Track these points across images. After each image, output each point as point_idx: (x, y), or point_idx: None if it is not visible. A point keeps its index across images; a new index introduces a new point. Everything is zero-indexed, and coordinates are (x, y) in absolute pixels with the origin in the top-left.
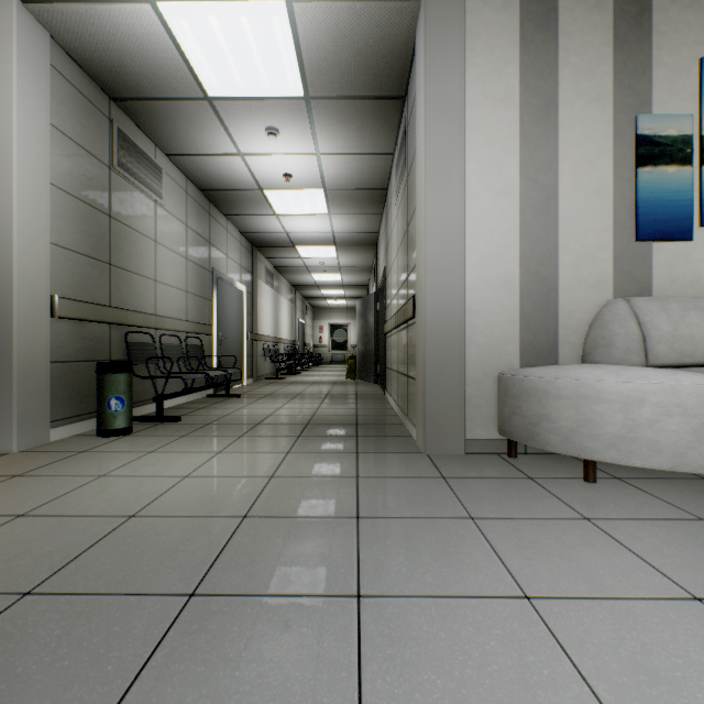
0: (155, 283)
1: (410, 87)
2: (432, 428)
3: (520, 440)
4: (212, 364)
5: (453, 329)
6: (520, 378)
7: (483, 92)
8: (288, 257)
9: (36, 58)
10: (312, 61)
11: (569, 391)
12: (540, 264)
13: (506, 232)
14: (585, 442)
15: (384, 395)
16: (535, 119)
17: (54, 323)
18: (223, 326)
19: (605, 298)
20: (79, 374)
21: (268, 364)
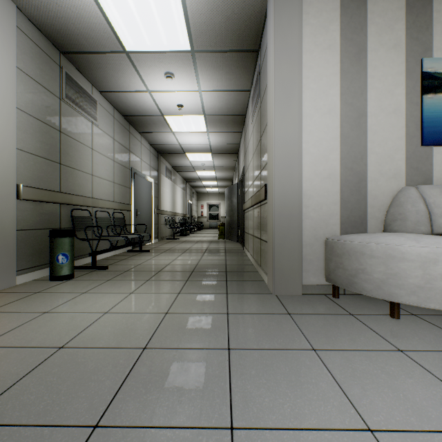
0: (92, 176)
1: (262, 43)
2: (279, 276)
3: (342, 286)
4: (131, 230)
5: (294, 207)
6: (342, 242)
7: (314, 43)
8: (181, 161)
9: (6, 21)
10: (196, 24)
11: (380, 252)
12: (354, 162)
13: (331, 140)
14: (393, 290)
15: (243, 250)
16: (350, 61)
17: (19, 204)
18: (138, 205)
19: (400, 186)
20: (38, 238)
21: (168, 229)
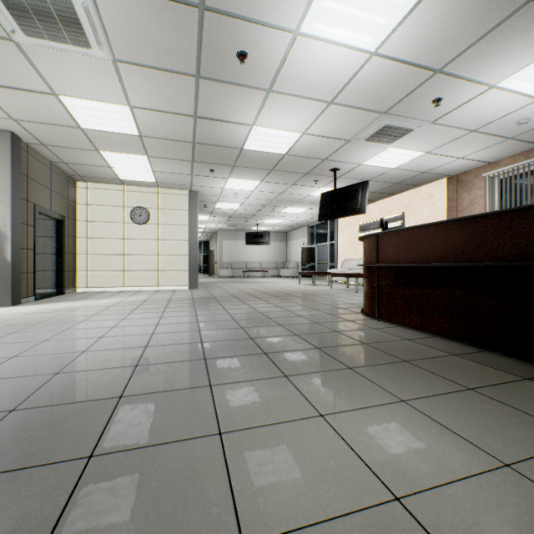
0: None
1: None
2: None
3: None
4: None
5: None
6: None
7: None
8: None
9: None
10: None
11: None
12: None
13: None
14: None
15: None
16: None
17: None
18: None
19: None
20: None
21: None
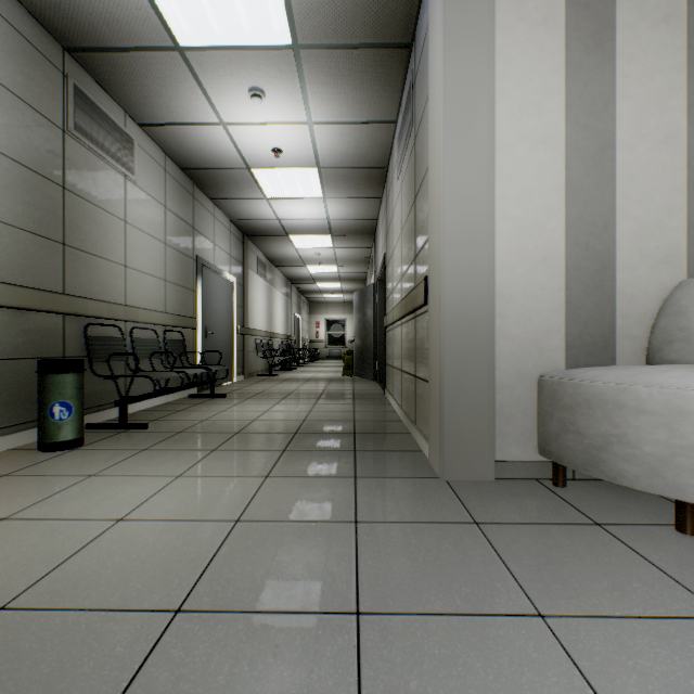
0: (125, 269)
1: (419, 28)
2: (453, 446)
3: (575, 466)
4: (197, 361)
5: (480, 318)
6: (575, 384)
7: (518, 13)
8: (282, 248)
9: None
10: None
11: (657, 403)
12: (592, 234)
13: (548, 193)
14: (685, 478)
15: (384, 394)
16: (585, 46)
17: None
18: (210, 319)
19: (677, 278)
20: (20, 374)
21: (261, 360)
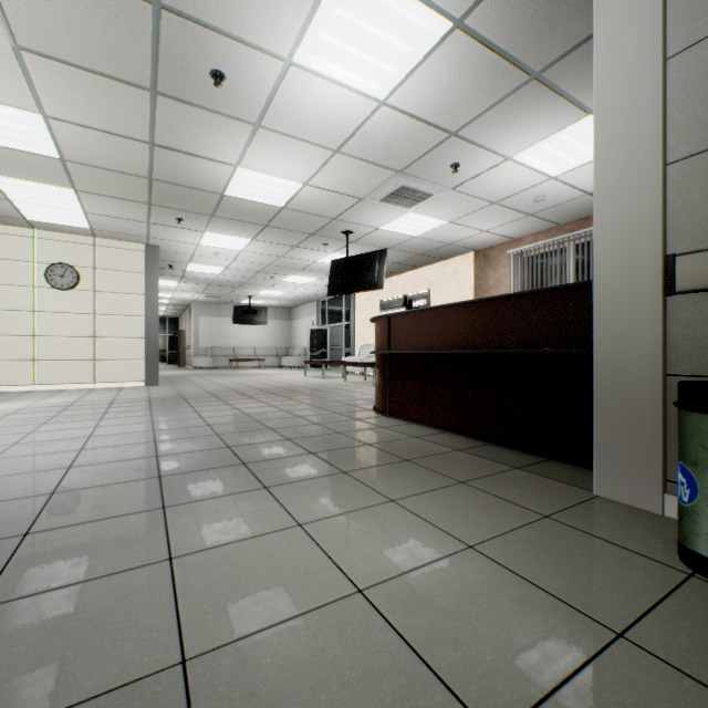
0: None
1: None
2: None
3: None
4: None
5: None
6: None
7: None
8: None
9: None
10: None
11: None
12: None
13: None
14: None
15: None
16: None
17: (684, 305)
18: None
19: None
20: None
21: None
